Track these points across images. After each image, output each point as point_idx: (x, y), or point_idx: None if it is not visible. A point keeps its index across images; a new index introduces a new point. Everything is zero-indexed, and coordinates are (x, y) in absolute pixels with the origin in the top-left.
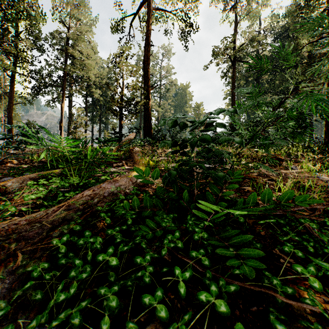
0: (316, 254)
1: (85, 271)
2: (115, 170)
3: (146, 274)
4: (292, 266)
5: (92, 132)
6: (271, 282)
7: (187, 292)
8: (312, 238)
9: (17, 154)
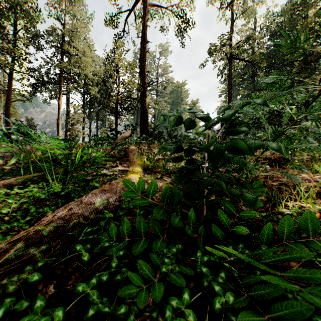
0: None
1: None
2: (108, 172)
3: None
4: None
5: (89, 129)
6: None
7: None
8: None
9: None
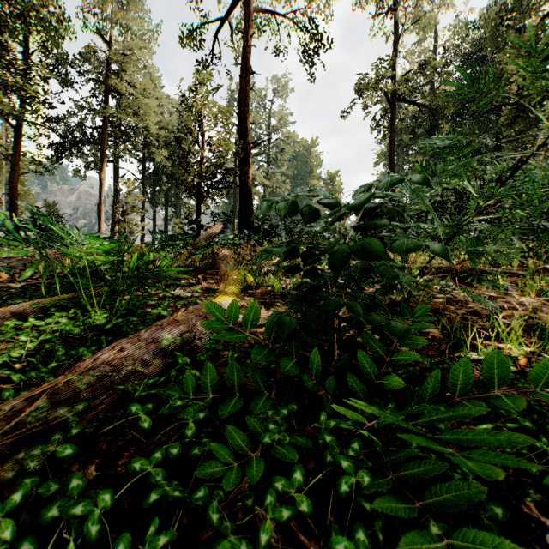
0: None
1: None
2: (183, 292)
3: None
4: None
5: (153, 221)
6: None
7: None
8: None
9: None
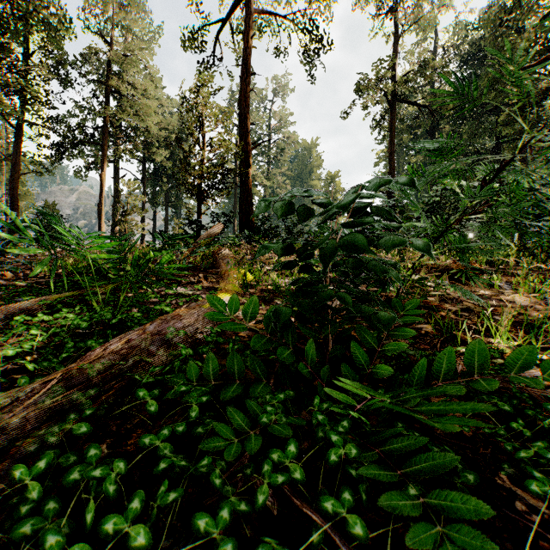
0: None
1: None
2: (184, 290)
3: None
4: None
5: (153, 222)
6: None
7: None
8: None
9: (3, 264)
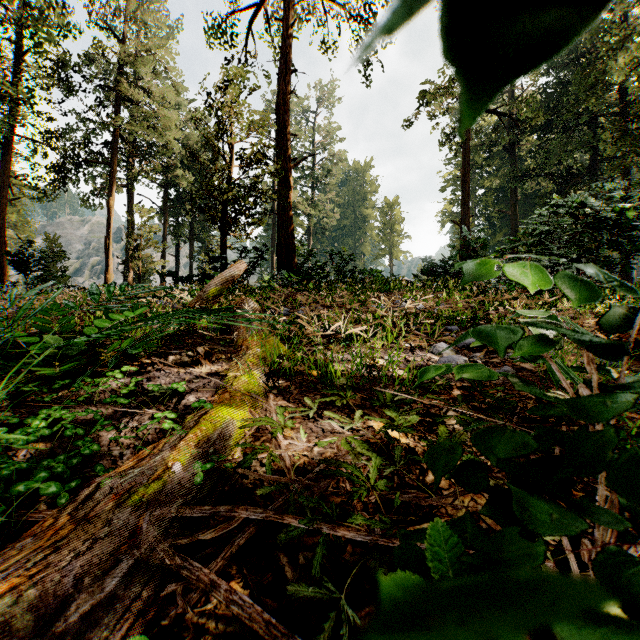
0: None
1: None
2: (162, 384)
3: None
4: None
5: (176, 258)
6: None
7: None
8: None
9: None
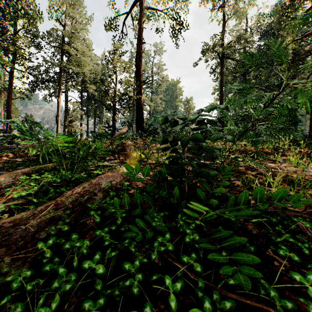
0: (310, 255)
1: (70, 280)
2: (107, 163)
3: (135, 283)
4: (289, 273)
5: (87, 126)
6: (268, 294)
7: (178, 300)
8: (305, 237)
9: (11, 149)
